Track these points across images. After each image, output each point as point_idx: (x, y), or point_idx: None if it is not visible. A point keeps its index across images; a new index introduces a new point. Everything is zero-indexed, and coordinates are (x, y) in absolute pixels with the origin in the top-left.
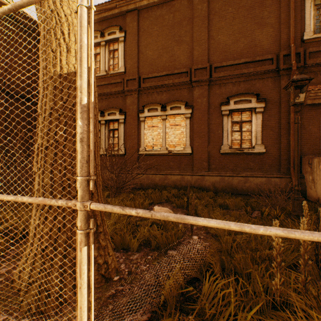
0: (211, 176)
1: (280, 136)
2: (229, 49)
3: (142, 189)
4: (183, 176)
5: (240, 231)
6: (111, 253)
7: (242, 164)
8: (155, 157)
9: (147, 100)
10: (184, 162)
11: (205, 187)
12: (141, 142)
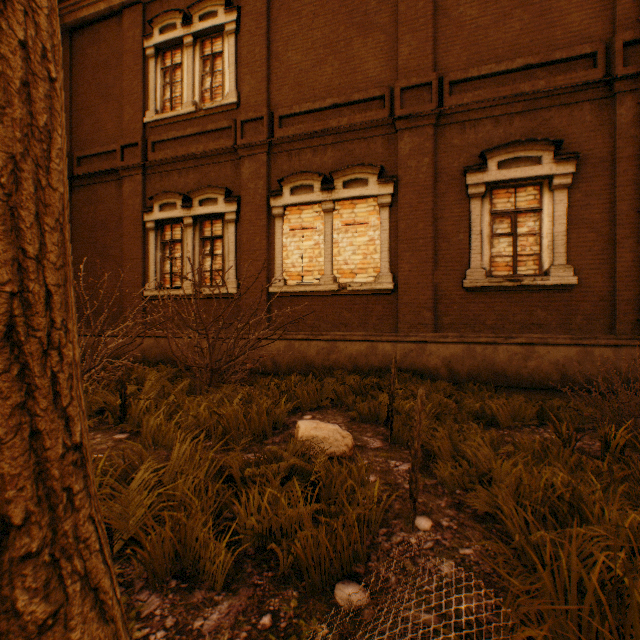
0: (443, 344)
1: (615, 244)
2: (486, 37)
3: (278, 375)
4: (375, 345)
5: (574, 508)
6: (84, 639)
7: (516, 314)
8: (308, 301)
9: (290, 167)
10: (376, 310)
11: (427, 370)
12: (276, 266)
